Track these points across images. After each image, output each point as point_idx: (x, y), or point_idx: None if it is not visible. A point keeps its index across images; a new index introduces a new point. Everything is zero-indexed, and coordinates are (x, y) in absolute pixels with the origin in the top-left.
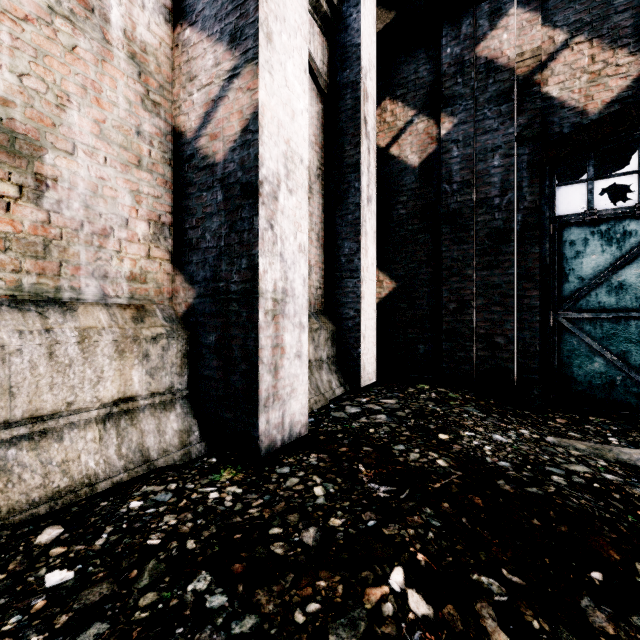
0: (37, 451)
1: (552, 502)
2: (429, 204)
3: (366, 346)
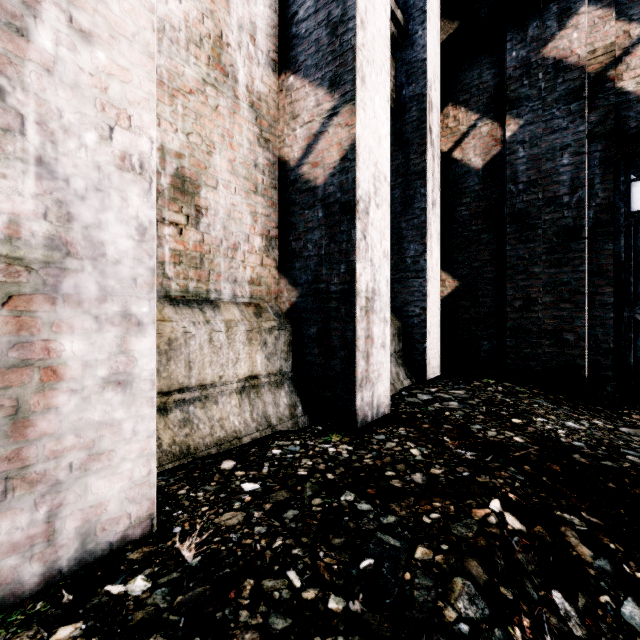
0: (205, 410)
1: (627, 474)
2: (493, 205)
3: (431, 342)
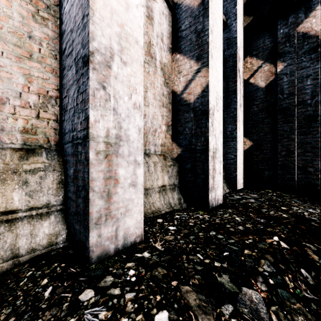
0: (147, 198)
1: None
2: (270, 105)
3: (239, 171)
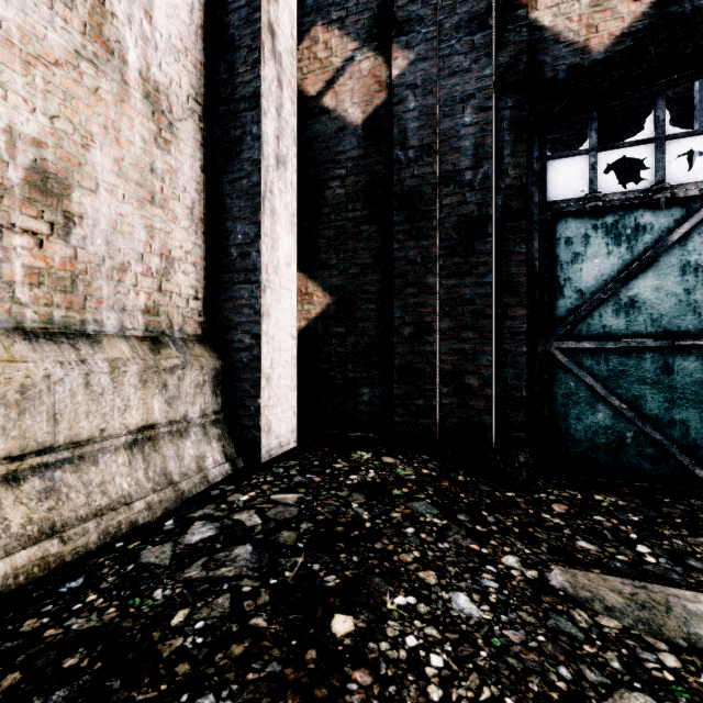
0: None
1: None
2: (377, 180)
3: (274, 393)
